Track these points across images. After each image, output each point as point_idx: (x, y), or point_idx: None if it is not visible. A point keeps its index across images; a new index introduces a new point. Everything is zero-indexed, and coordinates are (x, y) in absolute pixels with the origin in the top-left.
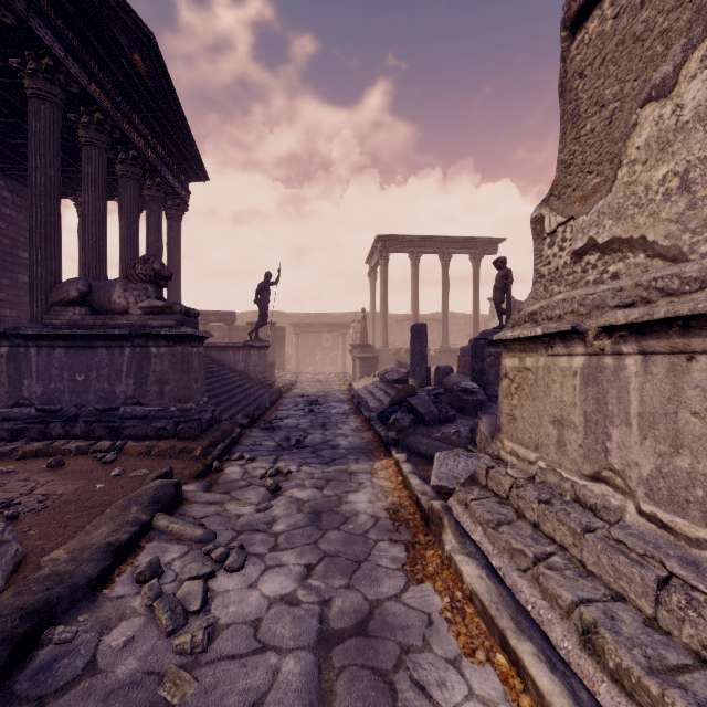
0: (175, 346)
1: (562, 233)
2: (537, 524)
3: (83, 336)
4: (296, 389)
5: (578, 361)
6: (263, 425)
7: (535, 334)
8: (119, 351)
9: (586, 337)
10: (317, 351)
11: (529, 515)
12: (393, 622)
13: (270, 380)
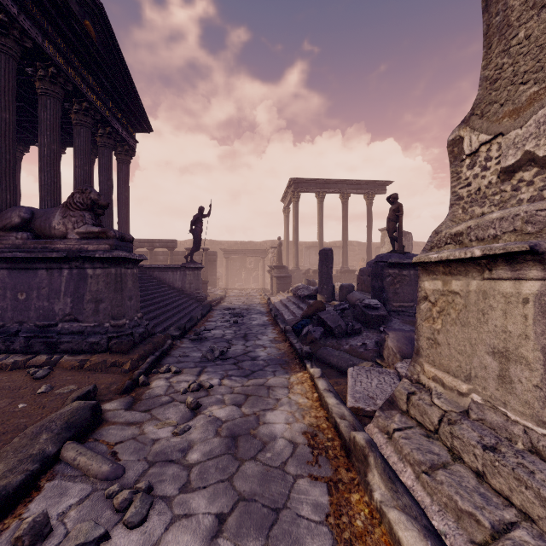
0: (109, 268)
1: (486, 152)
2: (481, 473)
3: (24, 259)
4: (224, 302)
5: (530, 287)
6: (192, 337)
7: (471, 255)
8: (58, 273)
9: (545, 259)
10: (242, 271)
11: (469, 460)
12: None
13: (202, 295)
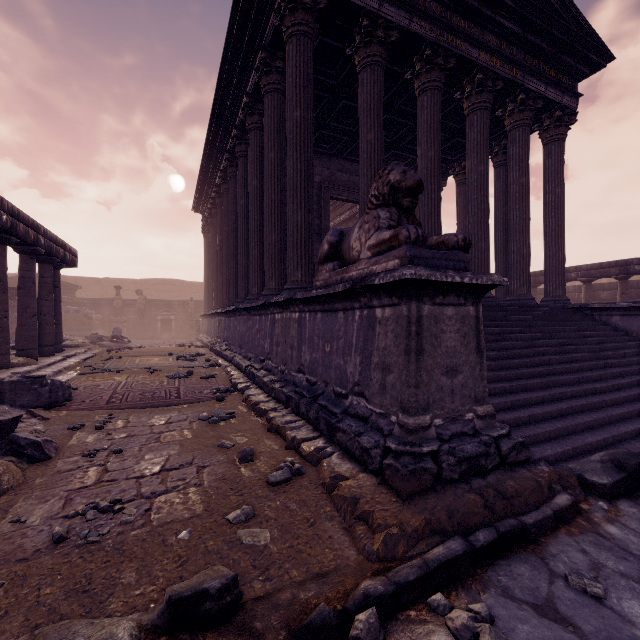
0: (399, 304)
1: None
2: None
3: (326, 297)
4: None
5: None
6: None
7: None
8: (352, 316)
9: None
10: None
11: None
12: None
13: None
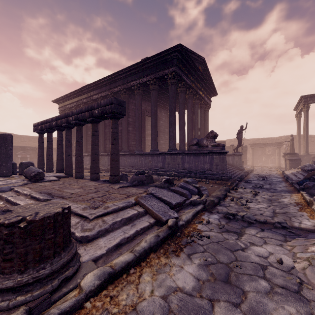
0: (220, 155)
1: None
2: None
3: (197, 153)
4: (254, 172)
5: None
6: (245, 181)
7: None
8: (205, 157)
9: None
10: (263, 156)
11: None
12: (292, 214)
13: (242, 168)
